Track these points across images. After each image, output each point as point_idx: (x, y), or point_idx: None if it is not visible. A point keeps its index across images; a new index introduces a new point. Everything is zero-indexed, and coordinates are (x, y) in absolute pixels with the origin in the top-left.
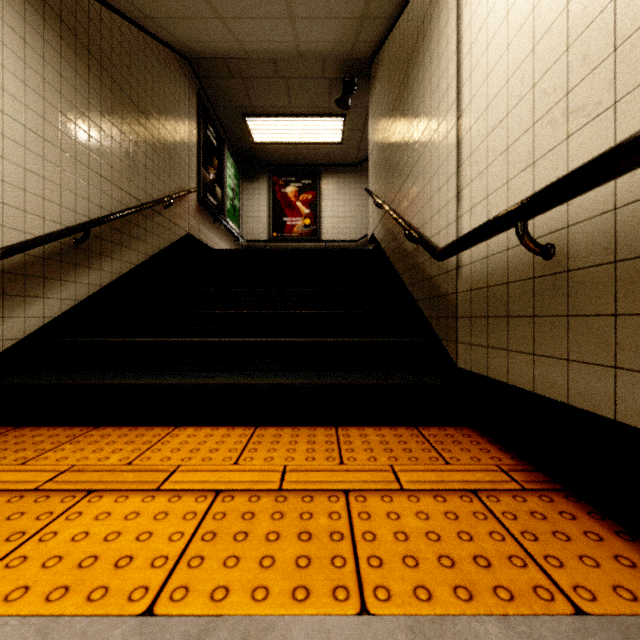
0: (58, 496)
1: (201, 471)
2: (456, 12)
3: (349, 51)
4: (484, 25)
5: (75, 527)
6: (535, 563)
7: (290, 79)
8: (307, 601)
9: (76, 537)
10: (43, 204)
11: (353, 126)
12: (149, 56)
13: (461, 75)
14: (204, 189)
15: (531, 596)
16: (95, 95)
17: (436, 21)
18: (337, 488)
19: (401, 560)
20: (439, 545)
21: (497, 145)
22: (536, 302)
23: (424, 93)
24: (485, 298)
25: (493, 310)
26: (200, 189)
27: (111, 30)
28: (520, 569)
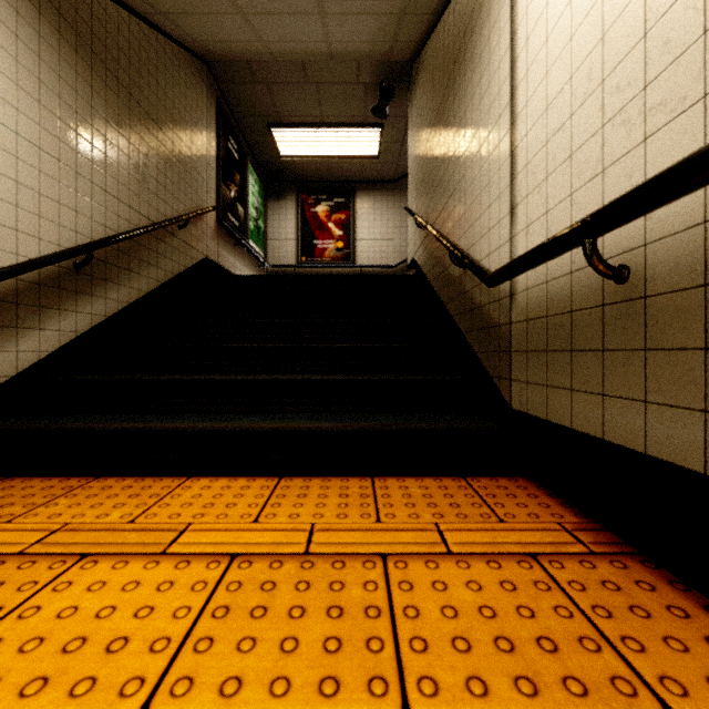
0: (46, 561)
1: (215, 530)
2: (510, 2)
3: (387, 52)
4: (543, 14)
5: (62, 600)
6: (611, 646)
7: (321, 84)
8: (337, 697)
9: (63, 613)
10: (38, 222)
11: (391, 138)
12: (161, 57)
13: (516, 73)
14: (224, 208)
15: (609, 690)
16: (99, 100)
17: (486, 14)
18: (373, 551)
19: (450, 643)
20: (495, 623)
21: (559, 152)
22: (606, 334)
23: (472, 97)
24: (544, 329)
25: (554, 343)
26: (220, 208)
27: (118, 27)
28: (593, 654)
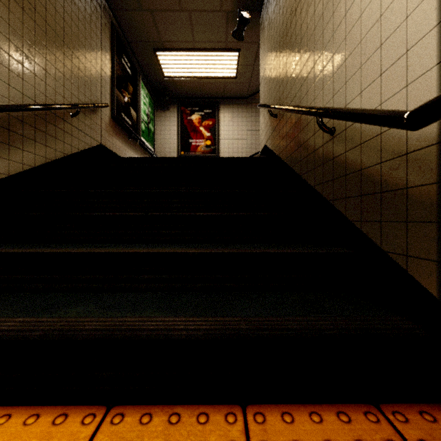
0: None
1: None
2: None
3: None
4: None
5: None
6: None
7: (192, 12)
8: None
9: None
10: None
11: (246, 61)
12: None
13: None
14: (118, 108)
15: None
16: None
17: None
18: None
19: None
20: None
21: None
22: None
23: None
24: None
25: None
26: (113, 107)
27: None
28: None
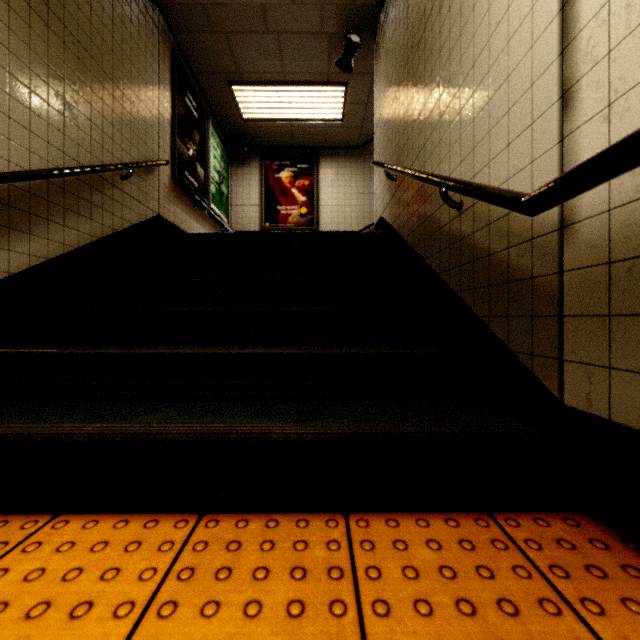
0: None
1: None
2: None
3: None
4: None
5: None
6: None
7: (282, 34)
8: None
9: None
10: None
11: (356, 98)
12: None
13: None
14: (181, 165)
15: None
16: None
17: None
18: None
19: None
20: None
21: None
22: None
23: None
24: None
25: None
26: (175, 164)
27: None
28: None
